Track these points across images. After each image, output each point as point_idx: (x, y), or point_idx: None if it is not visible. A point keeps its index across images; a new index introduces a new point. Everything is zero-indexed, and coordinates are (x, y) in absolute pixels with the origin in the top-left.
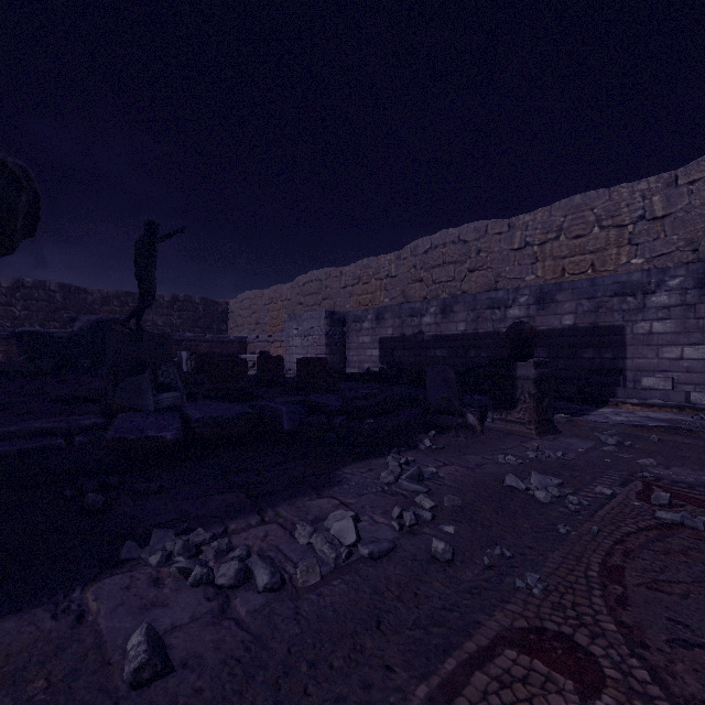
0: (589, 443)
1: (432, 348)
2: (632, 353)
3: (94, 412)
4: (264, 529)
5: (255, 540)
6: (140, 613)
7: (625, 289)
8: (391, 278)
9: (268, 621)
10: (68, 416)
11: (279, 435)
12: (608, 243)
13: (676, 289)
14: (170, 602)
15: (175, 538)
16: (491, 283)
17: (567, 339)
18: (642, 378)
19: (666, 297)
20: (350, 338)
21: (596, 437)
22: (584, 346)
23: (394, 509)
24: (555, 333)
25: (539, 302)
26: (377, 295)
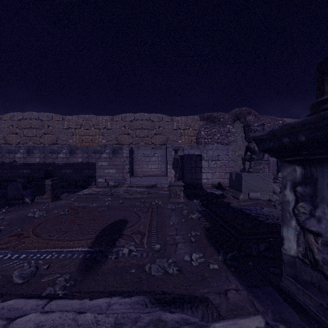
0: (67, 201)
1: (21, 169)
2: (98, 171)
3: None
4: None
5: None
6: None
7: (96, 151)
8: None
9: None
10: None
11: None
12: (96, 134)
13: (108, 153)
14: None
15: None
16: (55, 141)
17: (80, 166)
18: (98, 179)
19: (106, 155)
20: None
21: (71, 199)
22: (85, 169)
23: None
24: (76, 164)
25: (70, 152)
26: None
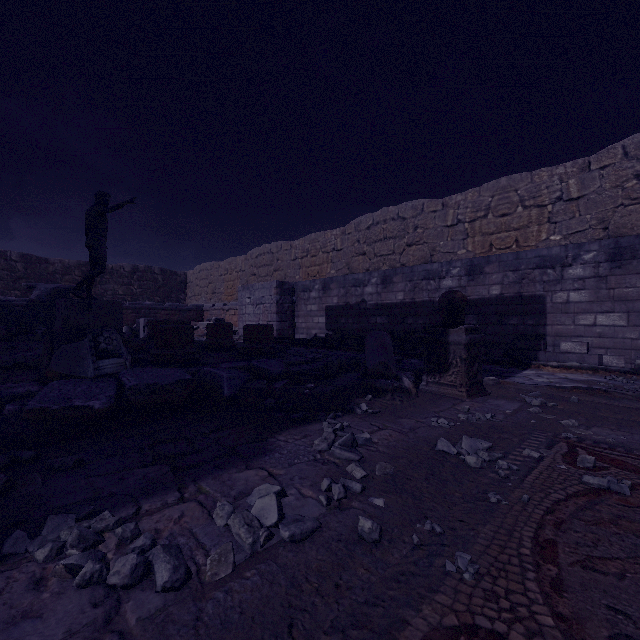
0: (516, 404)
1: (373, 316)
2: (552, 320)
3: (30, 379)
4: (181, 508)
5: (167, 522)
6: (3, 629)
7: (545, 262)
8: (337, 251)
9: (160, 633)
10: (1, 384)
11: (218, 401)
12: (530, 222)
13: (590, 262)
14: (46, 611)
15: (75, 524)
16: (427, 257)
17: (495, 308)
18: (561, 343)
19: (582, 270)
20: (299, 307)
21: (522, 399)
22: (509, 314)
23: (323, 481)
24: (484, 302)
25: (469, 274)
26: (324, 267)
